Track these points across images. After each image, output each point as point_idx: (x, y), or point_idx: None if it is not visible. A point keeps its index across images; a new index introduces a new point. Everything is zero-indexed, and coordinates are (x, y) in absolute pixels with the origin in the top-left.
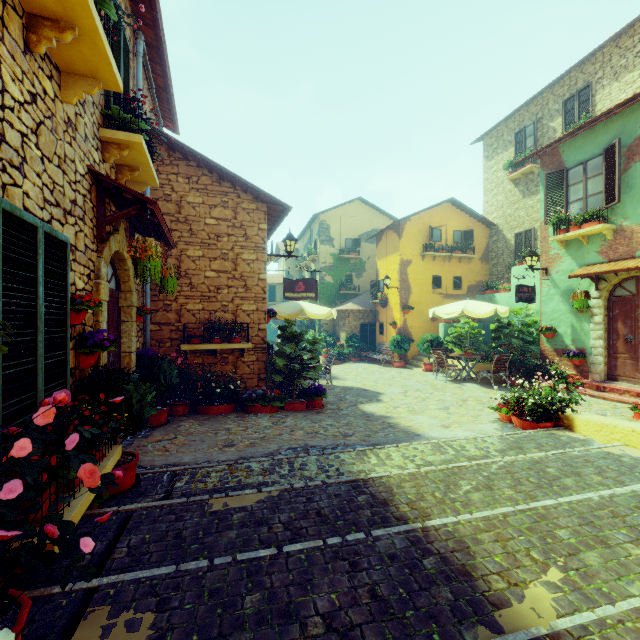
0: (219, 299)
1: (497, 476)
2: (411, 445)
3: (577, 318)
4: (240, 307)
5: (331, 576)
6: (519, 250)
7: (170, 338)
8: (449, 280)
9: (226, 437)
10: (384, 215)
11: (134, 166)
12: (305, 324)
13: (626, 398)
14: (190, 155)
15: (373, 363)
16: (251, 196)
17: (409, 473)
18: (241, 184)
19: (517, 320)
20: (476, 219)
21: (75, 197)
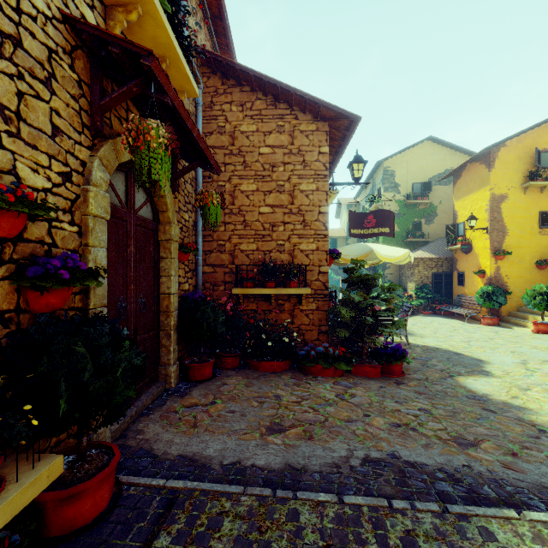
0: (274, 238)
1: None
2: None
3: None
4: (297, 246)
5: None
6: None
7: (224, 281)
8: None
9: (273, 412)
10: (460, 152)
11: (160, 57)
12: None
13: None
14: (243, 78)
15: (451, 318)
16: (310, 115)
17: None
18: (298, 101)
19: None
20: None
21: (18, 35)
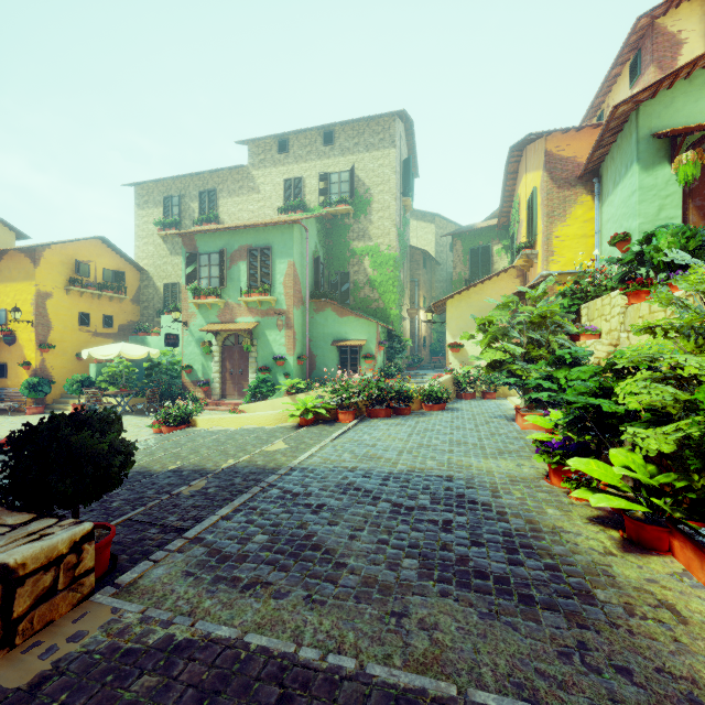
0: None
1: (156, 450)
2: None
3: (206, 359)
4: None
5: None
6: (168, 298)
7: None
8: (99, 318)
9: None
10: None
11: None
12: None
13: (230, 408)
14: None
15: None
16: None
17: None
18: None
19: (166, 360)
20: (128, 261)
21: None
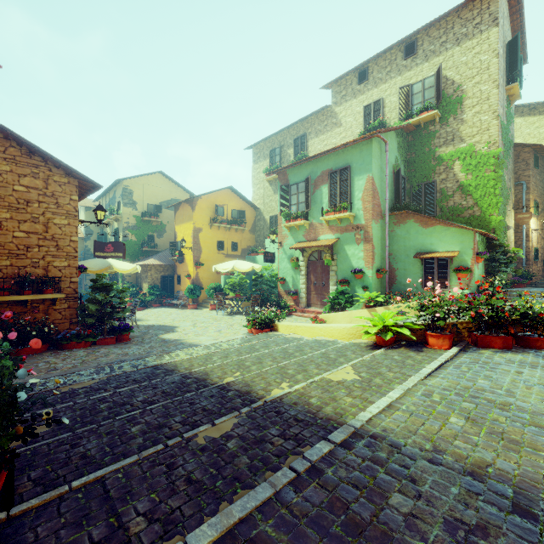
0: (29, 256)
1: (232, 352)
2: (192, 348)
3: (295, 272)
4: (52, 263)
5: (144, 392)
6: (272, 227)
7: None
8: (229, 244)
9: (48, 366)
10: (182, 188)
11: None
12: (108, 276)
13: (313, 315)
14: None
15: (172, 307)
16: (63, 171)
17: (187, 358)
18: (53, 161)
19: (267, 273)
20: (247, 203)
21: None
